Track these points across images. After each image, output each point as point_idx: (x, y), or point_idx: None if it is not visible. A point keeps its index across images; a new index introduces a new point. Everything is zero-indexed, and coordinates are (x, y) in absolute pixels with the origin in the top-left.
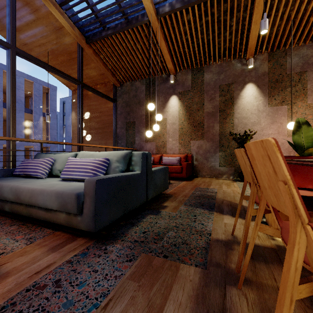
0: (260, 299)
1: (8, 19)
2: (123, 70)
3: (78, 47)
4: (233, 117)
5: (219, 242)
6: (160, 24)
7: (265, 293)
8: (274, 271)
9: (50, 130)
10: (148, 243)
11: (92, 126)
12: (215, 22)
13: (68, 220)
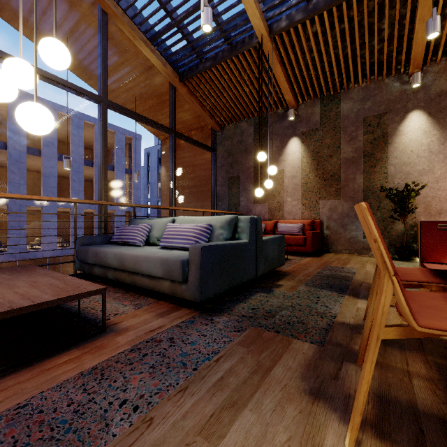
0: (381, 376)
1: (100, 69)
2: (224, 109)
3: (171, 88)
4: (387, 164)
5: (344, 325)
6: (274, 44)
7: (390, 372)
8: (409, 357)
9: (133, 190)
10: (257, 319)
11: (185, 185)
12: (356, 29)
13: (173, 288)
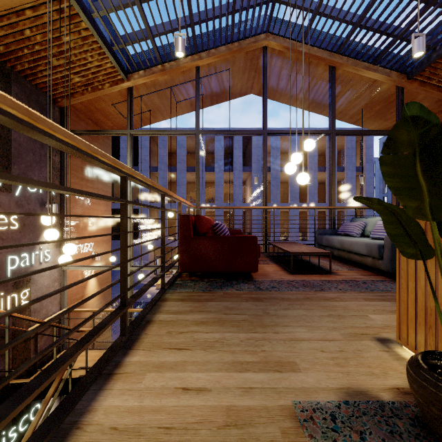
0: None
1: (330, 110)
2: None
3: (397, 90)
4: None
5: None
6: None
7: None
8: None
9: (364, 187)
10: None
11: None
12: None
13: (373, 262)
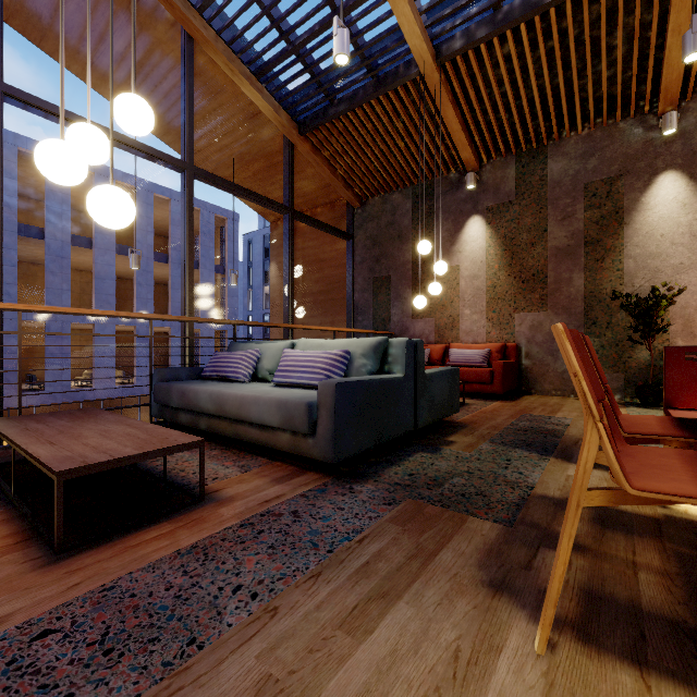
0: (593, 567)
1: (183, 121)
2: (367, 175)
3: (286, 144)
4: (622, 256)
5: (546, 500)
6: (444, 75)
7: (607, 563)
8: (638, 544)
9: (227, 298)
10: (417, 488)
11: (306, 290)
12: (571, 48)
13: (294, 443)
